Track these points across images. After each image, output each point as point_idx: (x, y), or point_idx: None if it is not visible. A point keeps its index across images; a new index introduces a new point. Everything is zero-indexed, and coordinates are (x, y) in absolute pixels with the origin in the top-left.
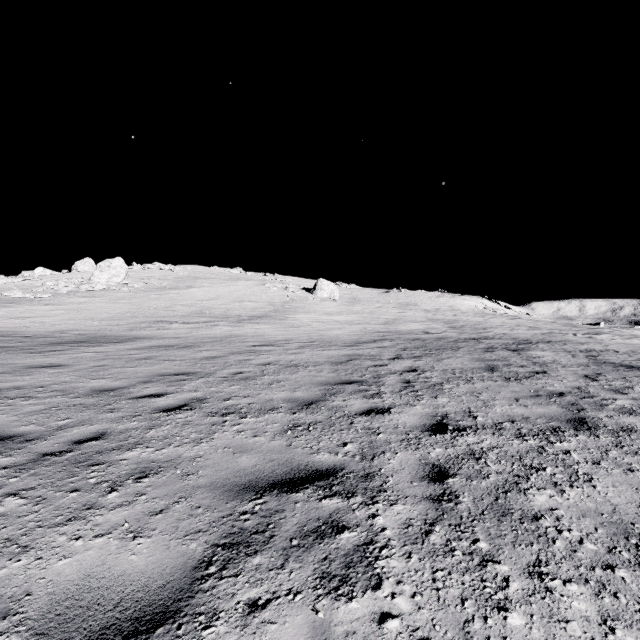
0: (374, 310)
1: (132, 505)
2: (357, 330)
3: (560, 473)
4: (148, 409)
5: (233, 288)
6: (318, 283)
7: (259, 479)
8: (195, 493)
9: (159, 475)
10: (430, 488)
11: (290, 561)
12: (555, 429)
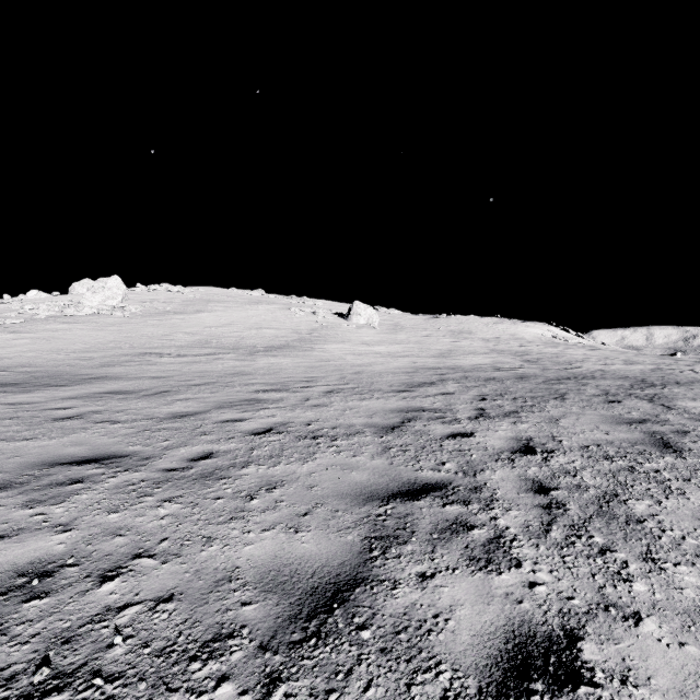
0: (422, 339)
1: None
2: (405, 365)
3: None
4: None
5: (251, 313)
6: (353, 307)
7: None
8: None
9: None
10: None
11: None
12: None
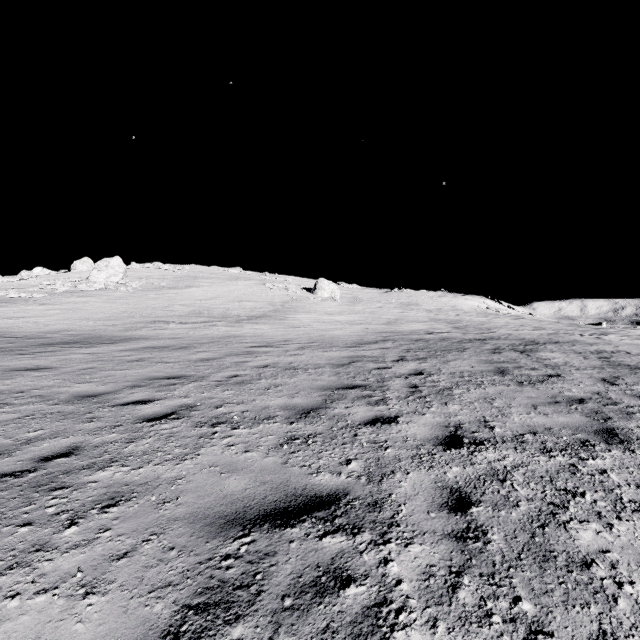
0: (375, 310)
1: (91, 545)
2: (358, 330)
3: (602, 500)
4: (131, 418)
5: (232, 288)
6: (319, 283)
7: (248, 508)
8: (170, 528)
9: (130, 503)
10: (451, 521)
11: (281, 633)
12: (584, 442)
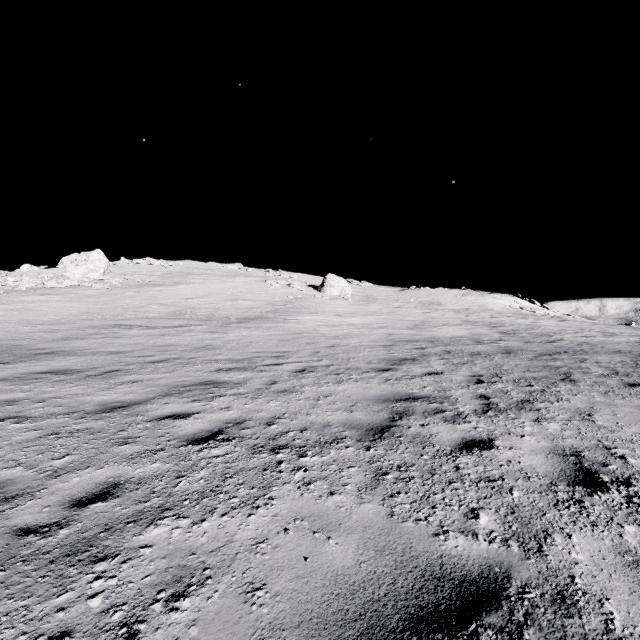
0: (394, 310)
1: None
2: (381, 338)
3: None
4: None
5: (228, 285)
6: (327, 279)
7: None
8: None
9: None
10: None
11: None
12: None
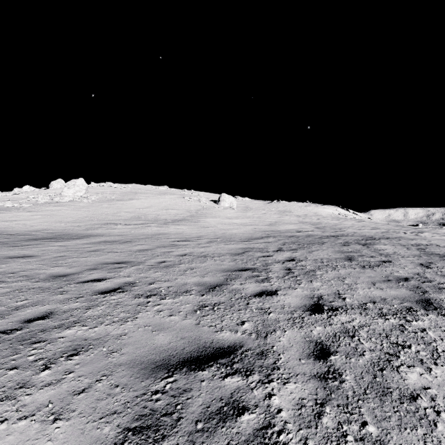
0: (261, 215)
1: (59, 384)
2: (249, 230)
3: (423, 350)
4: (90, 291)
5: (161, 200)
6: (221, 196)
7: (171, 356)
8: (116, 371)
9: (88, 352)
10: (316, 366)
11: None
12: (409, 309)
